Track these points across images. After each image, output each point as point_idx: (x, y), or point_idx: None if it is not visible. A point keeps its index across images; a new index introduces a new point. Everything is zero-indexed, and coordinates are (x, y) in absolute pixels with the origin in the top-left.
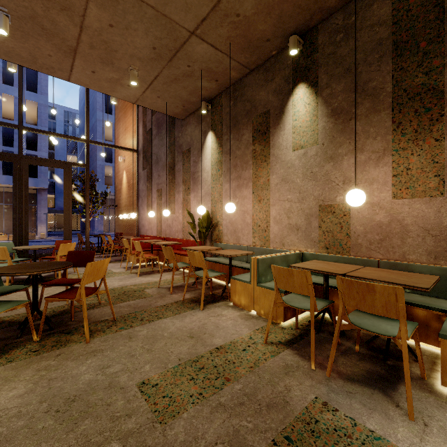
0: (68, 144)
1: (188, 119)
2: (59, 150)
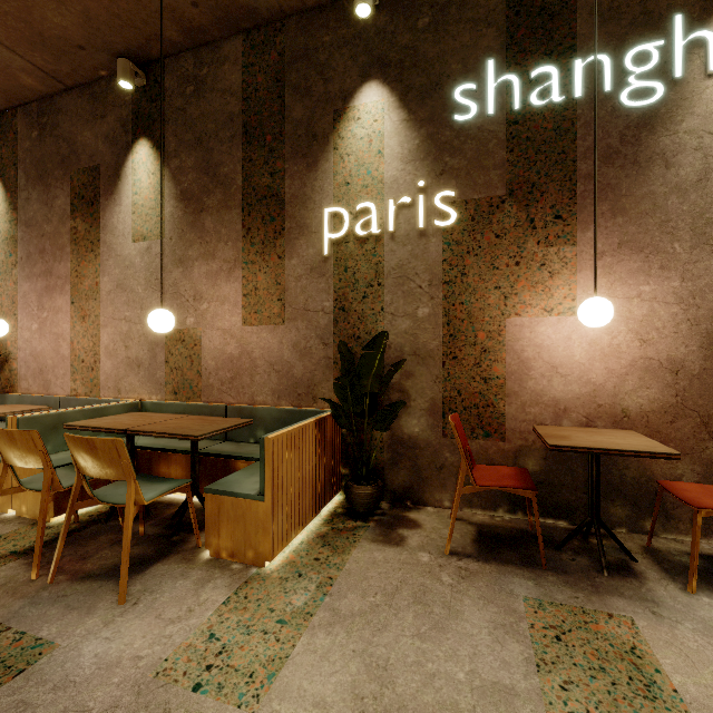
0: None
1: None
2: None
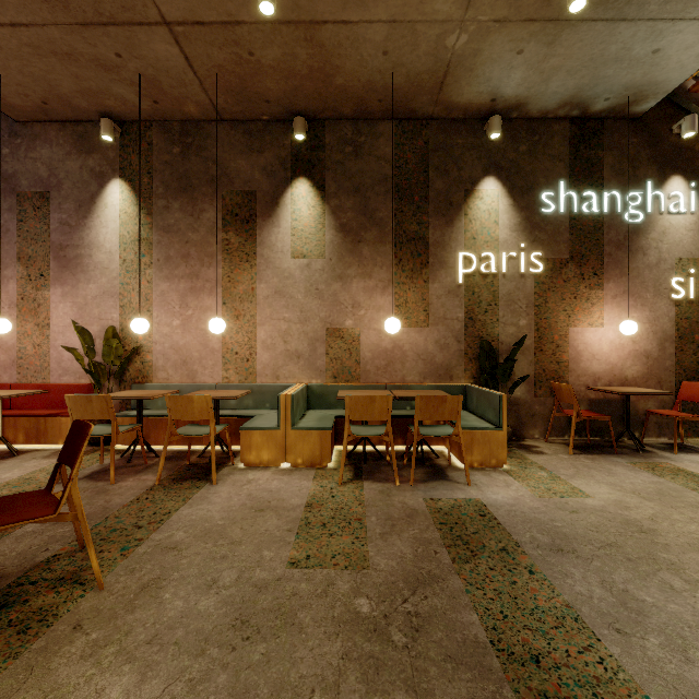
0: None
1: (42, 128)
2: None
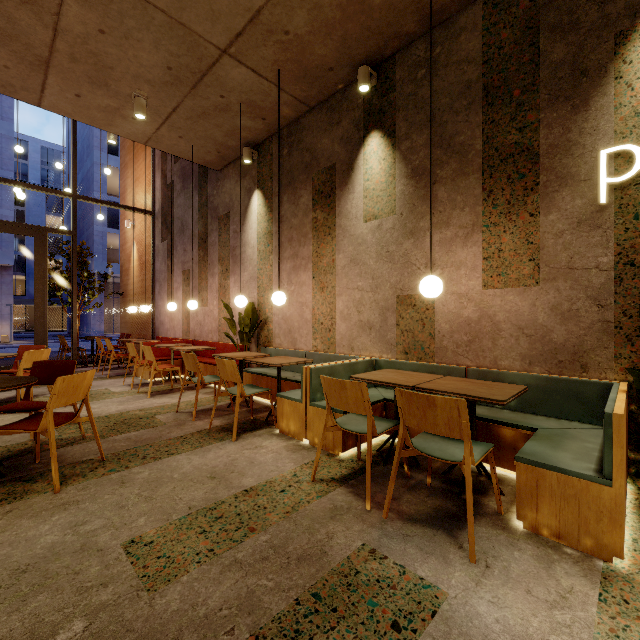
0: (48, 198)
1: (227, 170)
2: (32, 207)
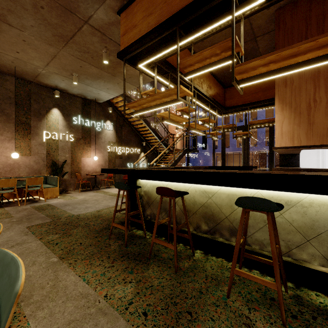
0: None
1: None
2: None
